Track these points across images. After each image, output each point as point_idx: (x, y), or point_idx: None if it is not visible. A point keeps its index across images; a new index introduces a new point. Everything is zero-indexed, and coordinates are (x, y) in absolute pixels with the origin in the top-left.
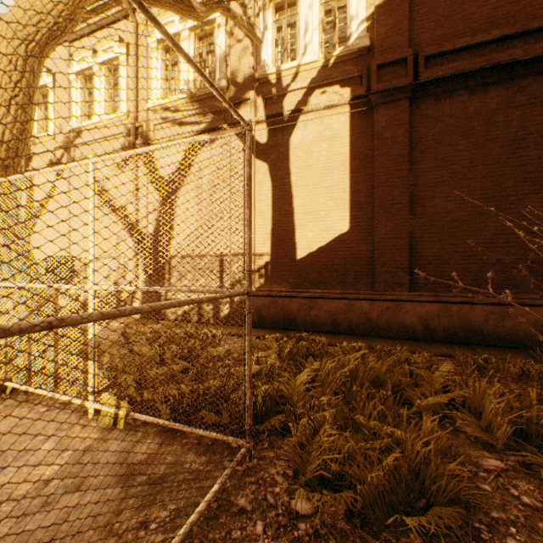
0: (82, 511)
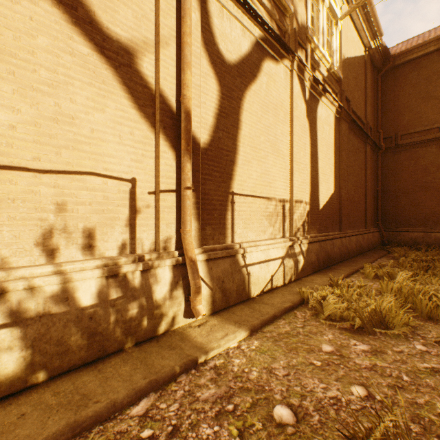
0: None
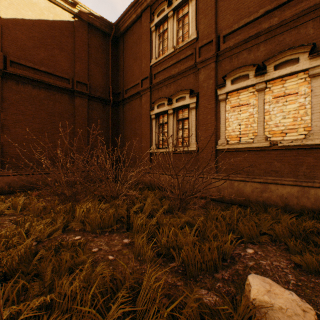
0: None
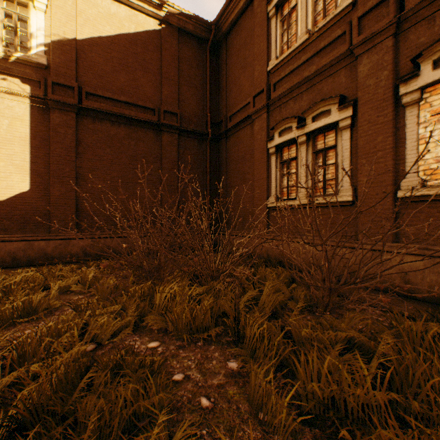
0: None
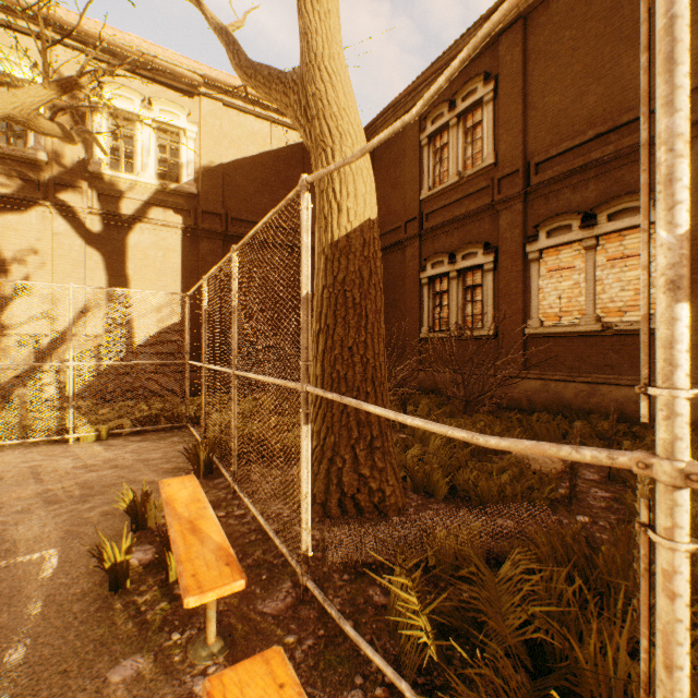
0: (144, 445)
